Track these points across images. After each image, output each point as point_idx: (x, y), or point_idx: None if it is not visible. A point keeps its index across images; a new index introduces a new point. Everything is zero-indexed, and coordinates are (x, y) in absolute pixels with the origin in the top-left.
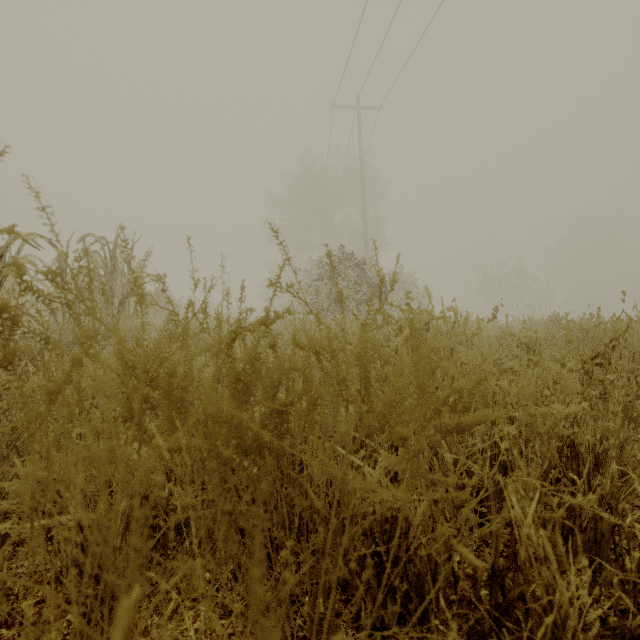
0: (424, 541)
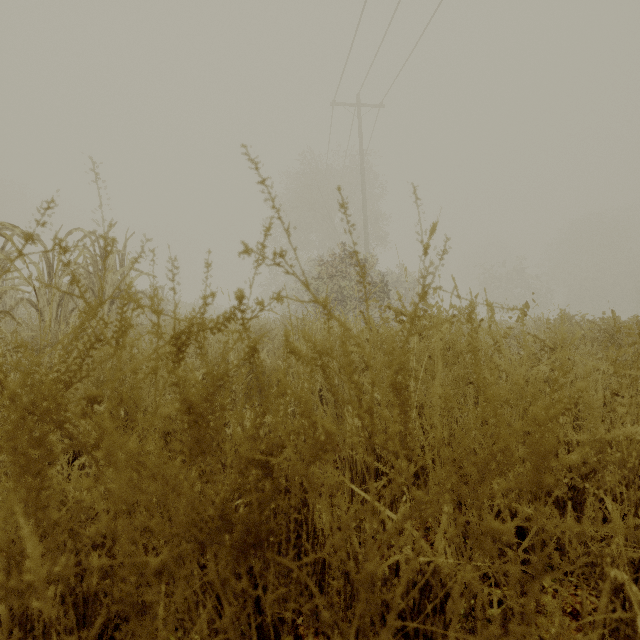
0: None
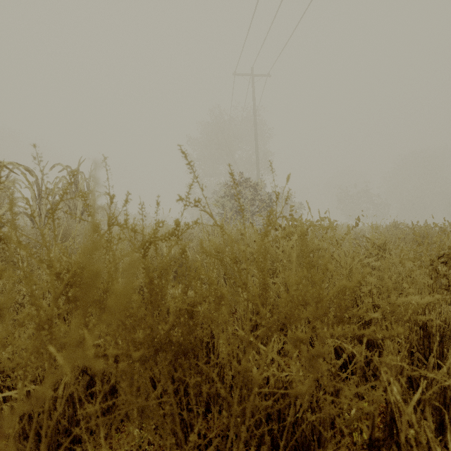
0: (313, 419)
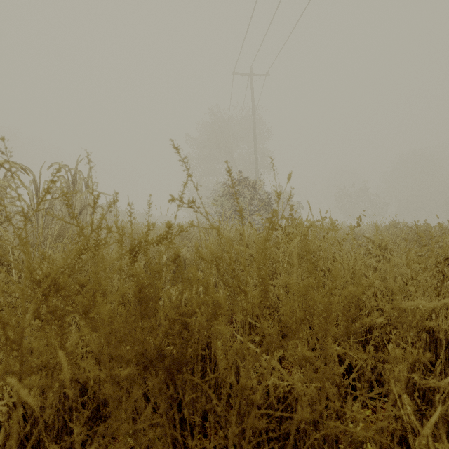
0: (318, 437)
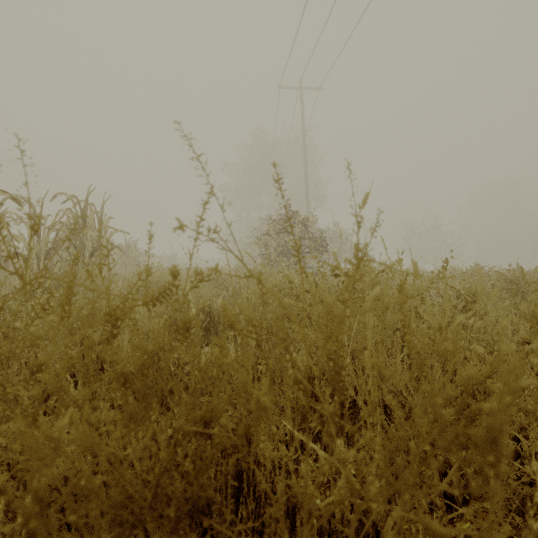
0: None
